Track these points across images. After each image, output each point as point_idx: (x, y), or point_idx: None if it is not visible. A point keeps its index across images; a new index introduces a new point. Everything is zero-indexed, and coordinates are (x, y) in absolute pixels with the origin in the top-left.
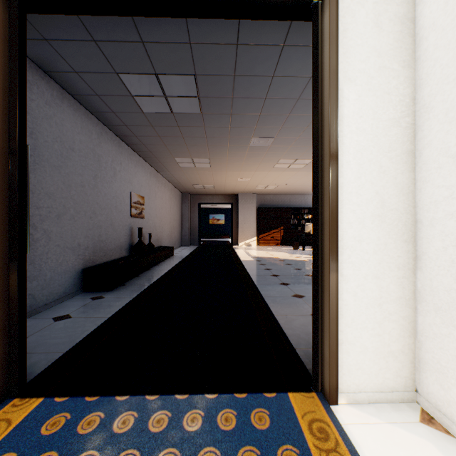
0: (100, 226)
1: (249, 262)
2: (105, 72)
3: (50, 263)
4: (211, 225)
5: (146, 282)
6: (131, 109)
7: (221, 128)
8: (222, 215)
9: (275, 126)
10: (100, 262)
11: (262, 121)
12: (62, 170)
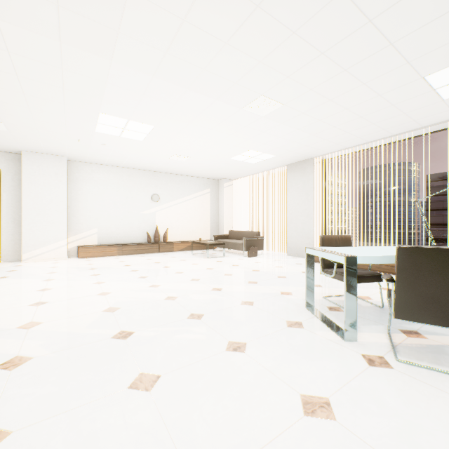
0: None
1: None
2: None
3: None
4: None
5: None
6: None
7: None
8: None
9: None
10: None
11: None
12: None
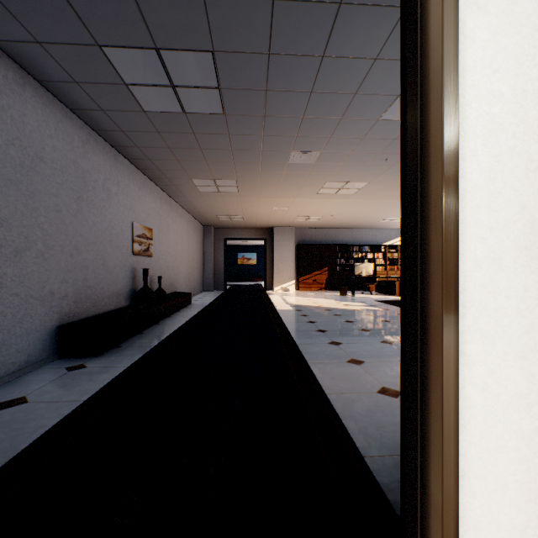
0: (85, 267)
1: (287, 312)
2: (81, 43)
3: (2, 320)
4: (241, 265)
5: (150, 342)
6: (127, 105)
7: (252, 137)
8: (254, 253)
9: (322, 135)
10: (87, 316)
11: (305, 127)
12: (23, 187)
